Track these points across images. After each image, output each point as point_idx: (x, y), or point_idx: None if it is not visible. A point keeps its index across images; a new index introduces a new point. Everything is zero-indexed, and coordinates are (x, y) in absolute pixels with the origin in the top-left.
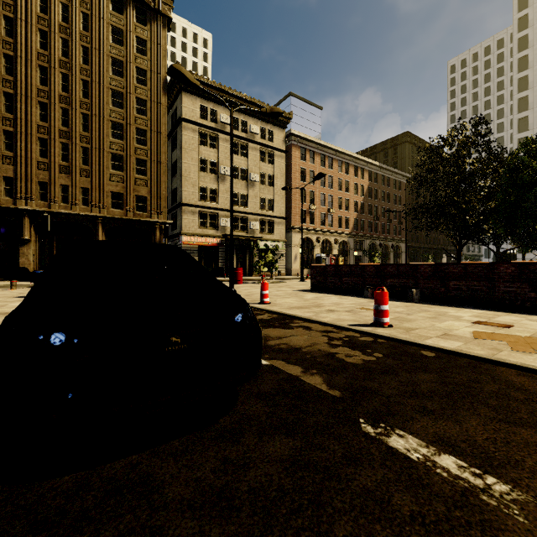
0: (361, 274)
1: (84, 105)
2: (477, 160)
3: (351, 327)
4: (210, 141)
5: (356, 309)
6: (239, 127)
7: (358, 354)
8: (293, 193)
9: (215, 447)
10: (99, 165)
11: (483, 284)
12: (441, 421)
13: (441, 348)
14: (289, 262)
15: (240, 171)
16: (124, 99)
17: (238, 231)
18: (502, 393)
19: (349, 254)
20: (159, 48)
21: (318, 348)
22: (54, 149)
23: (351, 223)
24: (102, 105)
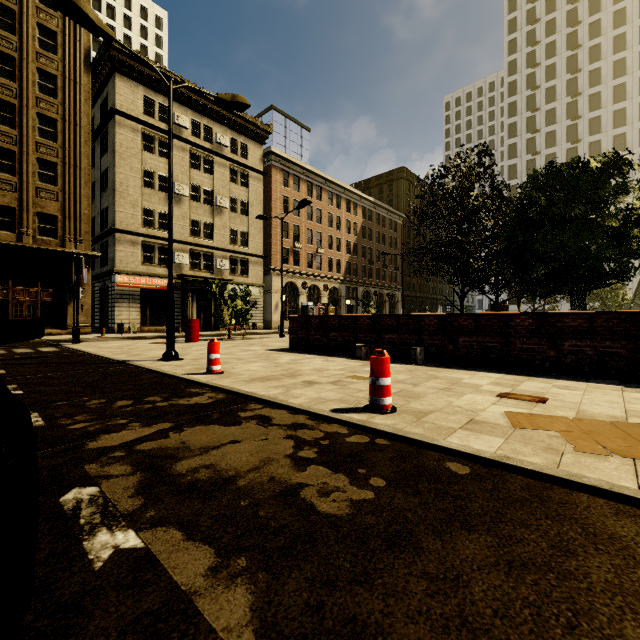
0: (353, 328)
1: None
2: (480, 195)
3: (335, 416)
4: (159, 147)
5: (345, 378)
6: (201, 135)
7: (343, 484)
8: (273, 226)
9: None
10: None
11: (497, 340)
12: None
13: (477, 455)
14: (268, 312)
15: (202, 192)
16: (17, 67)
17: (200, 270)
18: (629, 587)
19: (341, 303)
20: None
21: (270, 474)
22: None
23: (343, 267)
24: None
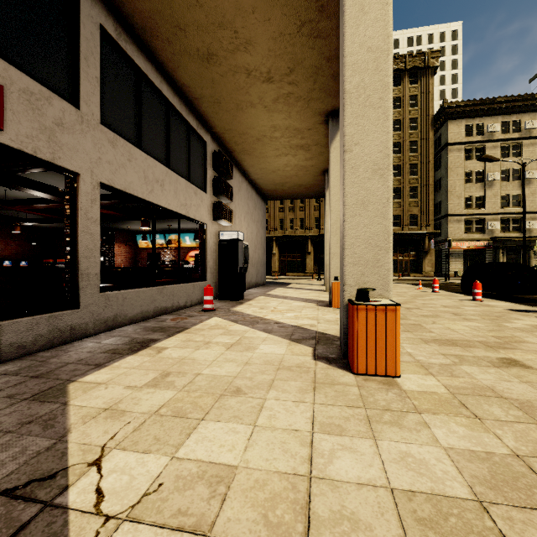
0: None
1: None
2: None
3: None
4: (475, 154)
5: None
6: (510, 130)
7: None
8: None
9: None
10: None
11: None
12: None
13: None
14: None
15: (511, 172)
16: (401, 146)
17: (509, 232)
18: None
19: None
20: (427, 95)
21: None
22: None
23: None
24: None
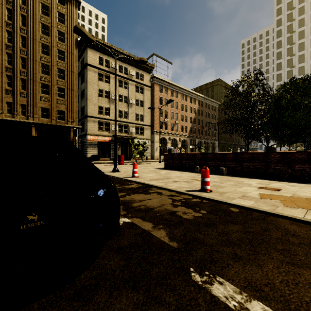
0: (193, 159)
1: (22, 52)
2: (257, 94)
3: (187, 192)
4: (105, 78)
5: (190, 180)
6: (123, 71)
7: (191, 211)
8: (155, 111)
9: (69, 308)
10: (33, 90)
11: (262, 164)
12: (248, 266)
13: (242, 206)
14: (152, 151)
15: (123, 97)
16: (50, 50)
17: (122, 133)
18: (284, 238)
19: (187, 147)
20: (72, 19)
21: (165, 208)
22: (1, 79)
23: (188, 129)
24: (35, 52)
